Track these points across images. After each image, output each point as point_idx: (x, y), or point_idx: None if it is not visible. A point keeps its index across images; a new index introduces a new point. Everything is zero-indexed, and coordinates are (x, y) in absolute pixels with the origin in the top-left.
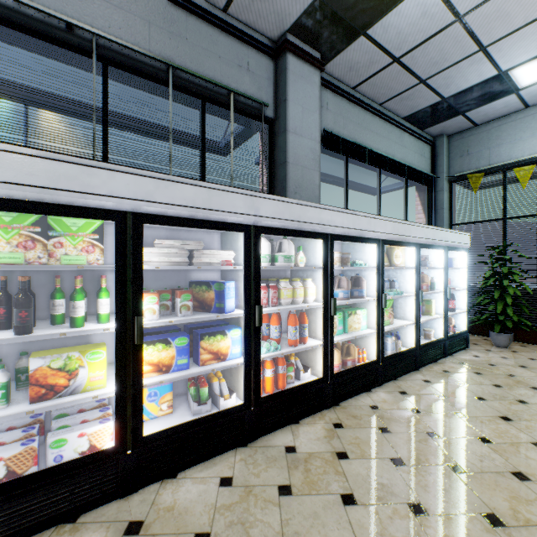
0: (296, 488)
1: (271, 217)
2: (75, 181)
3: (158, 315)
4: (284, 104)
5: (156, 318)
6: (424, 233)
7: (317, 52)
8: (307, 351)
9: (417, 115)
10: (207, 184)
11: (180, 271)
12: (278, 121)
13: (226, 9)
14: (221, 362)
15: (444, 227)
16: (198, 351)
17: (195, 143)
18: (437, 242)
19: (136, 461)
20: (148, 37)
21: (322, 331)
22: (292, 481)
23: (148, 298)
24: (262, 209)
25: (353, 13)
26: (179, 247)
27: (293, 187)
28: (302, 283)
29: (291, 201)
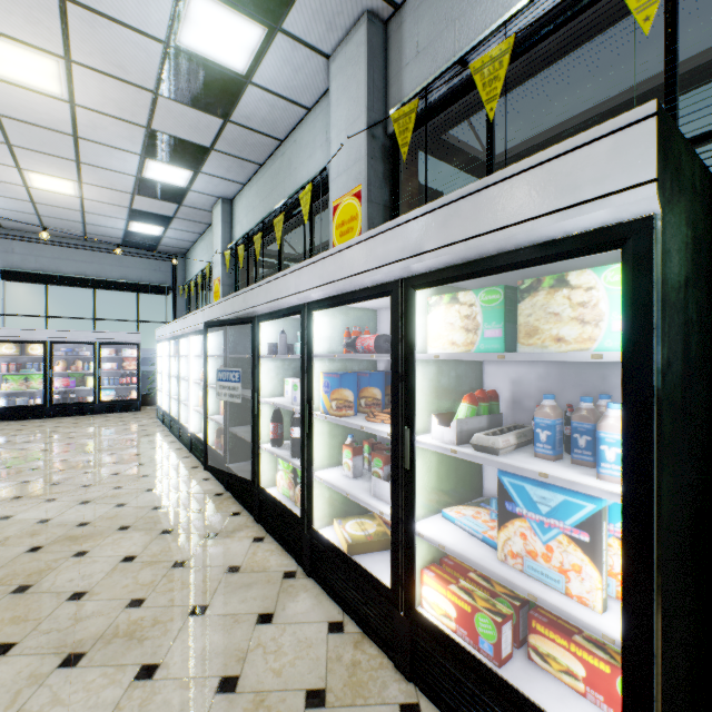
0: None
1: None
2: None
3: None
4: None
5: None
6: (57, 335)
7: None
8: None
9: (128, 245)
10: None
11: None
12: None
13: None
14: None
15: None
16: None
17: None
18: (80, 340)
19: None
20: None
21: None
22: None
23: None
24: None
25: None
26: None
27: None
28: None
29: None
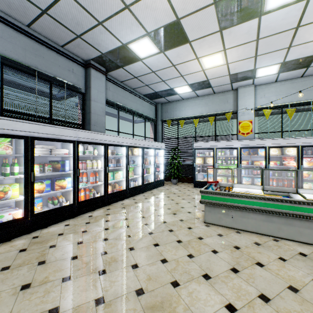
0: (92, 222)
1: (83, 138)
2: (10, 126)
3: (39, 172)
4: (90, 89)
5: (38, 173)
6: (145, 143)
7: (104, 68)
8: (98, 187)
9: (148, 95)
10: (59, 126)
11: (43, 157)
12: (87, 94)
13: (63, 46)
14: (63, 189)
15: (160, 140)
16: (54, 185)
17: (43, 94)
18: (151, 146)
19: (32, 222)
20: (25, 55)
21: (104, 178)
22: (90, 221)
23: (35, 166)
24: (80, 135)
25: (117, 61)
26: (46, 148)
27: (93, 123)
28: (96, 161)
29: (91, 132)
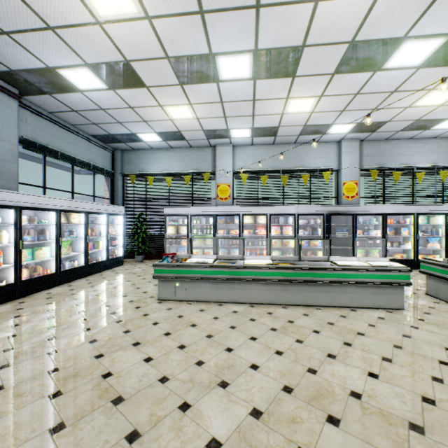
0: None
1: None
2: None
3: None
4: None
5: None
6: (91, 206)
7: (16, 89)
8: (4, 272)
9: (99, 136)
10: None
11: None
12: None
13: None
14: None
15: (119, 201)
16: None
17: None
18: (101, 211)
19: None
20: None
21: (14, 258)
22: None
23: None
24: None
25: (40, 85)
26: None
27: None
28: None
29: None
